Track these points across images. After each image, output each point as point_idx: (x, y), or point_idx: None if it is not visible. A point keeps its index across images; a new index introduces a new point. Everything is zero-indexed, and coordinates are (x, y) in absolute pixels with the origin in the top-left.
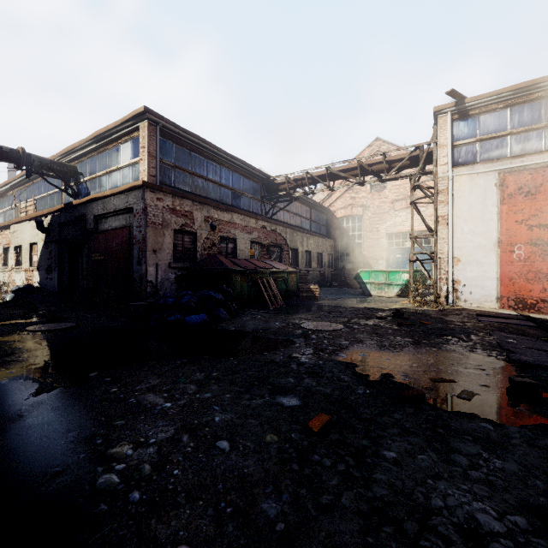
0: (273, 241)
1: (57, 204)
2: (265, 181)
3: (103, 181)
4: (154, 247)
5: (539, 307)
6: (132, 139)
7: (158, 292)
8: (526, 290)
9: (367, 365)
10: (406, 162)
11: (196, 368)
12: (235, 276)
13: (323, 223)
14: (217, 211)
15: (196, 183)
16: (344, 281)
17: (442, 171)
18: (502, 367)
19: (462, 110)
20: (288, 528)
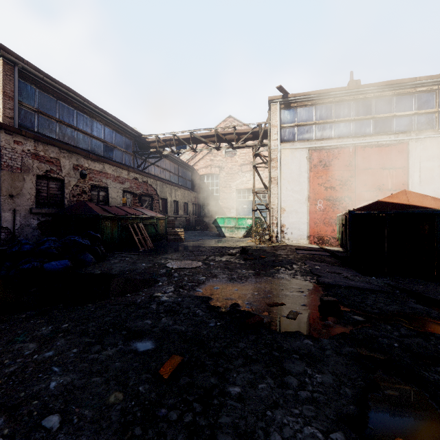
0: (145, 191)
1: None
2: (137, 139)
3: None
4: (11, 192)
5: (331, 242)
6: None
7: (16, 238)
8: (324, 231)
9: (220, 297)
10: (250, 135)
11: (44, 321)
12: (105, 221)
13: (188, 179)
14: (88, 160)
15: (64, 131)
16: (205, 225)
17: (274, 145)
18: (314, 288)
19: (287, 102)
20: None
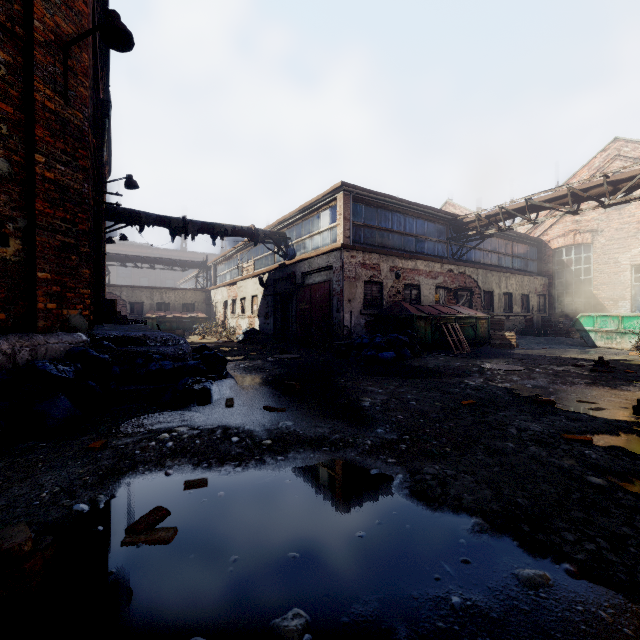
0: (461, 284)
1: (271, 263)
2: (452, 222)
3: (306, 243)
4: (349, 297)
5: None
6: (330, 207)
7: (352, 335)
8: None
9: (527, 391)
10: (639, 180)
11: (392, 381)
12: (419, 321)
13: (531, 258)
14: (402, 260)
15: (382, 236)
16: (561, 328)
17: None
18: None
19: None
20: (440, 419)
